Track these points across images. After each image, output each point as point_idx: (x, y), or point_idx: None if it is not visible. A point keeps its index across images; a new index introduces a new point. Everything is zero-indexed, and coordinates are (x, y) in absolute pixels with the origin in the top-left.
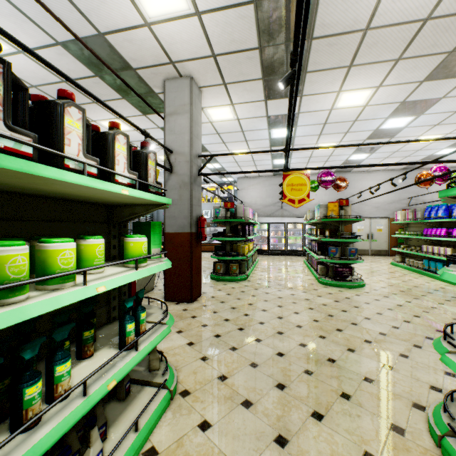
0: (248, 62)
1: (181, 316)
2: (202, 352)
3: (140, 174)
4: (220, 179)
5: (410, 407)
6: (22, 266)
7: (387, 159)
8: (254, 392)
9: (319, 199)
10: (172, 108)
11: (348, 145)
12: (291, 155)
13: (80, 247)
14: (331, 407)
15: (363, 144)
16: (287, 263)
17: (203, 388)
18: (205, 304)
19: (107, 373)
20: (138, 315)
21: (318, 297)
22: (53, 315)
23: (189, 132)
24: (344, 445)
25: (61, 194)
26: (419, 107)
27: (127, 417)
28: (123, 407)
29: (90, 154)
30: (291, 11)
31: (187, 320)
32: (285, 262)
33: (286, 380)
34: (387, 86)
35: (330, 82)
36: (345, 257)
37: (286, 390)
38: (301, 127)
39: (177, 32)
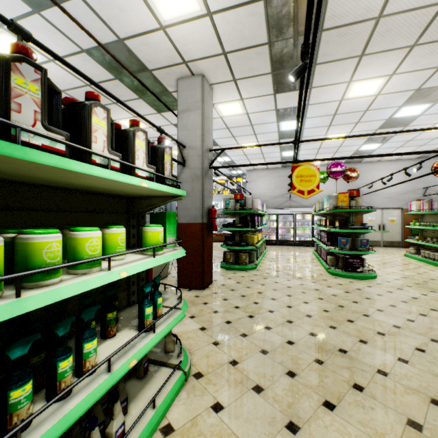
0: (257, 57)
1: (193, 302)
2: (214, 337)
3: (157, 167)
4: (229, 172)
5: (428, 403)
6: (56, 251)
7: (401, 148)
8: (265, 378)
9: (328, 190)
10: (185, 105)
11: (359, 135)
12: (300, 147)
13: (104, 236)
14: (343, 398)
15: (375, 134)
16: (296, 253)
17: (215, 371)
18: (216, 291)
19: (129, 352)
20: (155, 300)
21: (328, 287)
22: (81, 298)
23: (200, 128)
24: (357, 437)
25: (88, 187)
26: (436, 94)
27: (145, 395)
28: (142, 385)
29: (113, 150)
30: (301, 4)
31: (199, 306)
32: (293, 252)
33: (297, 368)
34: (401, 74)
35: (341, 72)
36: (355, 248)
37: (296, 377)
38: (309, 119)
39: (190, 33)
